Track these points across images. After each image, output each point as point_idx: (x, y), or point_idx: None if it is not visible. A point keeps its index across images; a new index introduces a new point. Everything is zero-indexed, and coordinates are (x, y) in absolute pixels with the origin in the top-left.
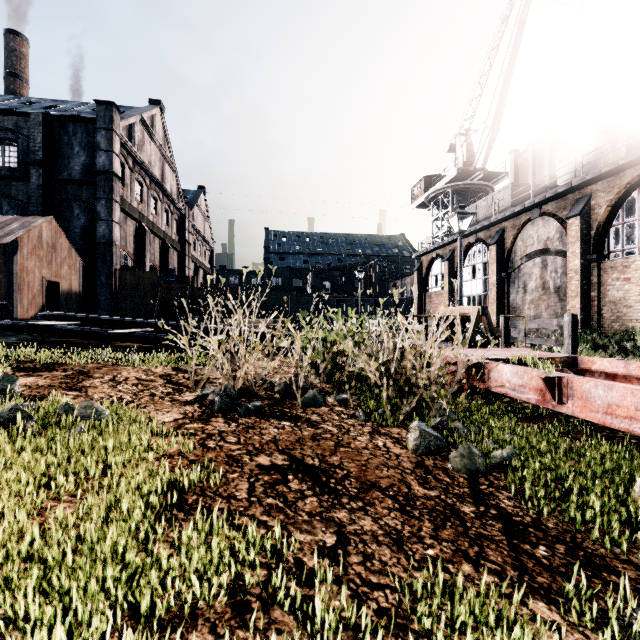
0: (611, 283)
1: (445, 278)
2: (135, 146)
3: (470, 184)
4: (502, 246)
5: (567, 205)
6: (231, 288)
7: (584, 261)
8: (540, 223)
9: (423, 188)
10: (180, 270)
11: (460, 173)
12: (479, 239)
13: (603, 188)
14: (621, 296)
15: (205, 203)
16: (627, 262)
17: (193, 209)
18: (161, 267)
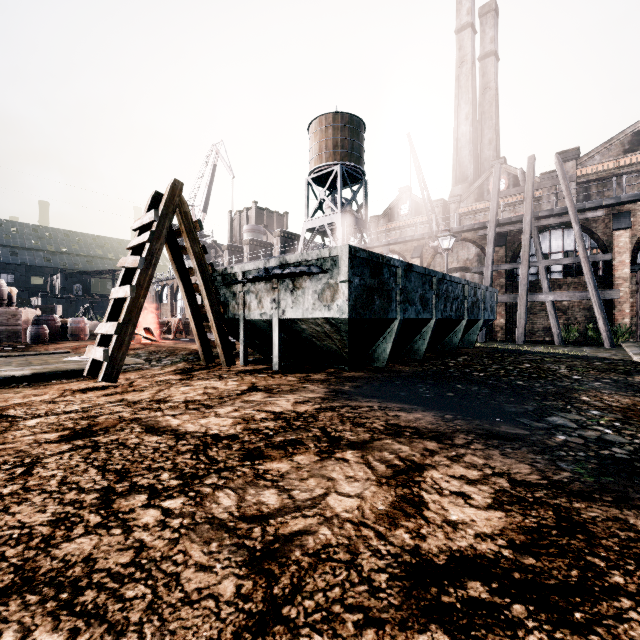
0: None
1: (169, 297)
2: None
3: None
4: None
5: None
6: None
7: None
8: None
9: None
10: None
11: None
12: None
13: None
14: None
15: None
16: None
17: None
18: None
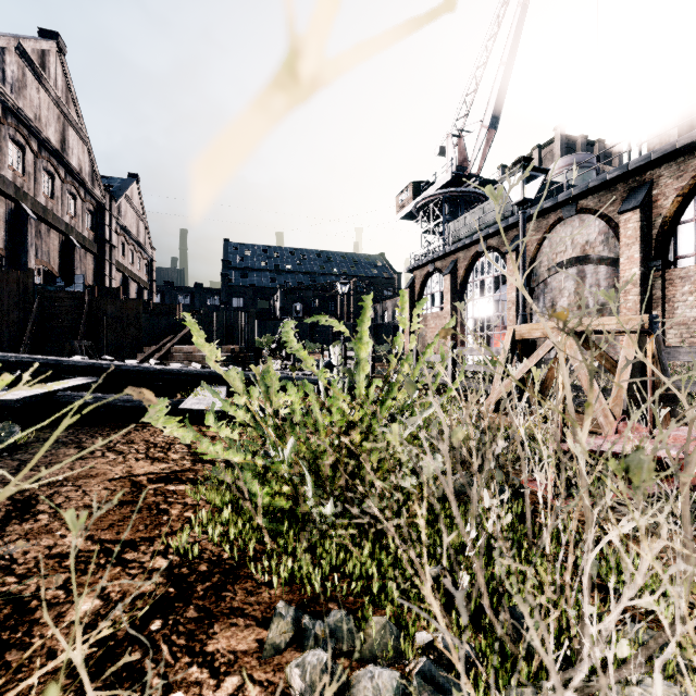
0: (681, 298)
1: (446, 296)
2: (6, 84)
3: (464, 192)
4: None
5: (616, 198)
6: (169, 305)
7: (644, 269)
8: (576, 223)
9: (410, 195)
10: (97, 280)
11: (454, 178)
12: (491, 247)
13: (670, 172)
14: None
15: (139, 197)
16: None
17: (119, 201)
18: (62, 273)
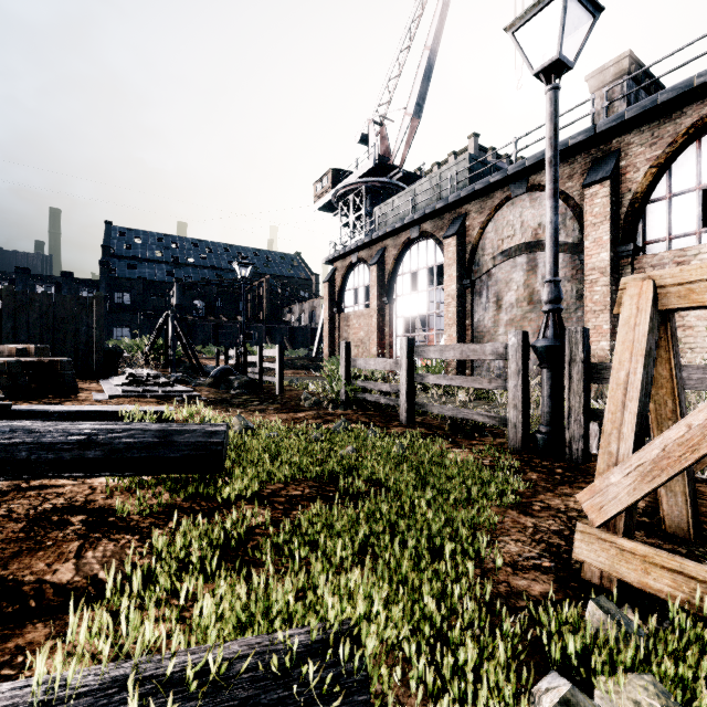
0: None
1: (373, 290)
2: None
3: (387, 183)
4: (463, 240)
5: (575, 171)
6: None
7: (613, 255)
8: (526, 203)
9: (329, 183)
10: None
11: (377, 166)
12: (425, 232)
13: (642, 139)
14: None
15: None
16: (684, 256)
17: None
18: None
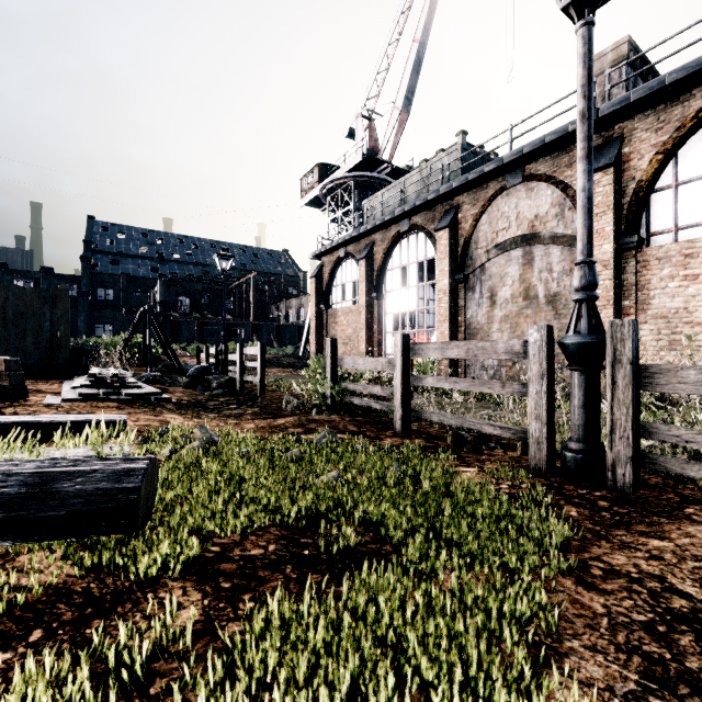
0: (658, 285)
1: (361, 285)
2: None
3: (376, 178)
4: (456, 233)
5: (575, 159)
6: None
7: (617, 246)
8: (522, 193)
9: (317, 178)
10: None
11: (365, 161)
12: (415, 225)
13: (647, 124)
14: (679, 306)
15: None
16: (692, 248)
17: None
18: None
